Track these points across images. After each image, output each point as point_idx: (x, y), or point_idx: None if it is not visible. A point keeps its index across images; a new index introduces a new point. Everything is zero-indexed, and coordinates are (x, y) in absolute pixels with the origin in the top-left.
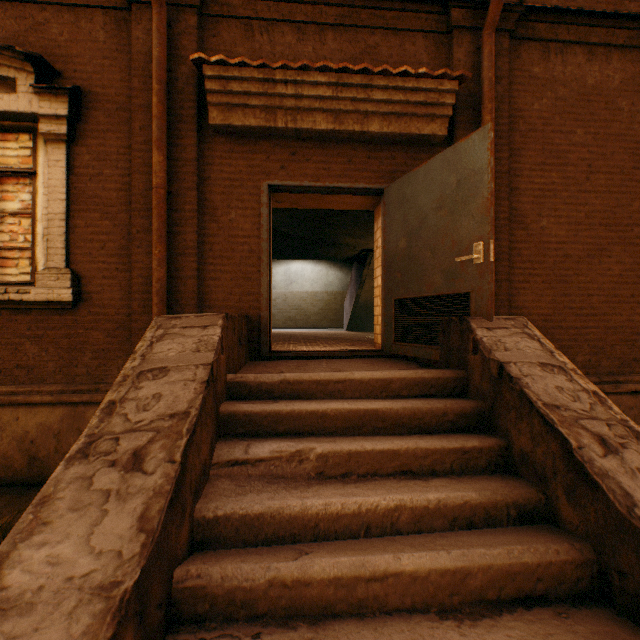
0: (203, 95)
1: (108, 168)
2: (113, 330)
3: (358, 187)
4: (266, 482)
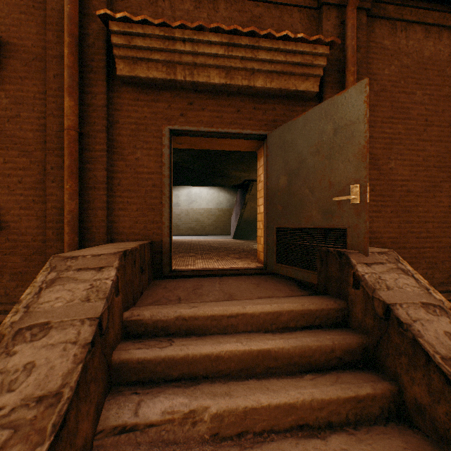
0: (112, 50)
1: (25, 111)
2: (30, 255)
3: (245, 133)
4: None
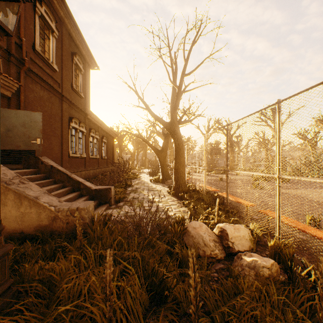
0: None
1: None
2: None
3: None
4: None
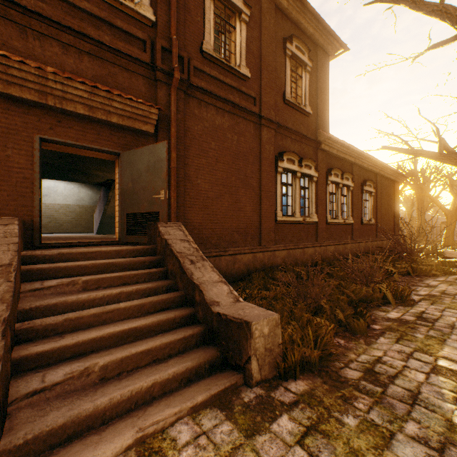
0: None
1: None
2: None
3: (105, 149)
4: (56, 295)
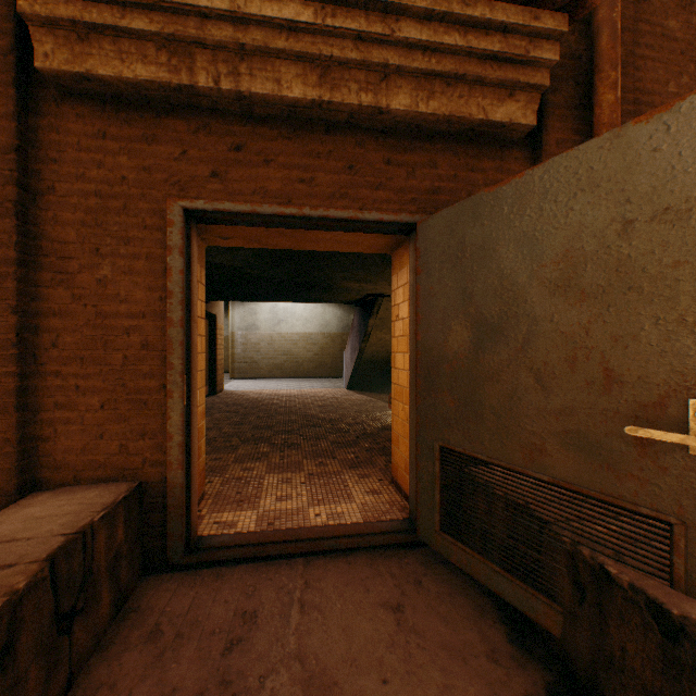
0: None
1: None
2: None
3: (368, 218)
4: None
